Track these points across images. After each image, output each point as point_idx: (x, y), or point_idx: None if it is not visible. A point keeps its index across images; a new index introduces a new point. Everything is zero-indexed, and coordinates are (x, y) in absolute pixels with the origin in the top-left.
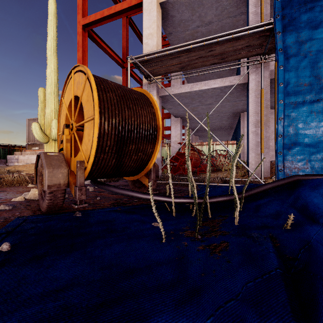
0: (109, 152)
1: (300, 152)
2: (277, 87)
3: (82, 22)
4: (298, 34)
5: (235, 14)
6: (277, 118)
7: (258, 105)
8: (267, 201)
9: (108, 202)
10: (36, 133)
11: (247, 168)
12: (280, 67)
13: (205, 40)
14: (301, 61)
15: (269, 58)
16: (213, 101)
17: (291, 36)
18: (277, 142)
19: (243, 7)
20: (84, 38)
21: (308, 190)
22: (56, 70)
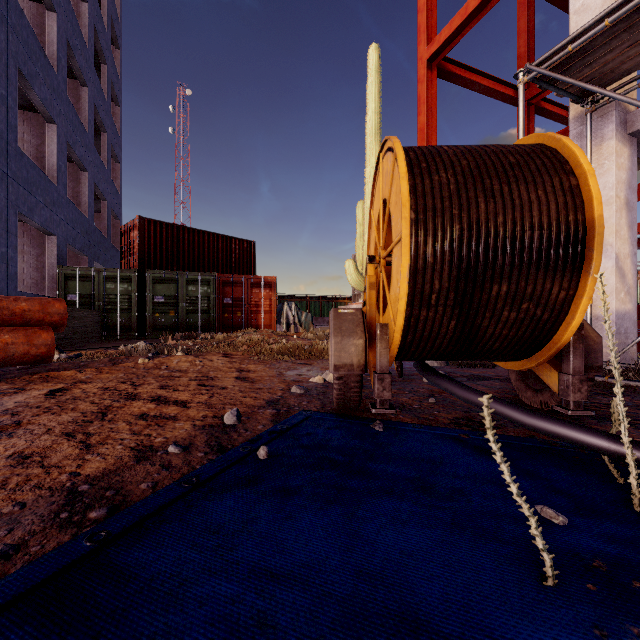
0: (440, 304)
1: None
2: None
3: (426, 56)
4: None
5: None
6: None
7: None
8: None
9: (448, 413)
10: (350, 276)
11: None
12: None
13: None
14: None
15: None
16: None
17: None
18: None
19: None
20: (429, 83)
21: None
22: None
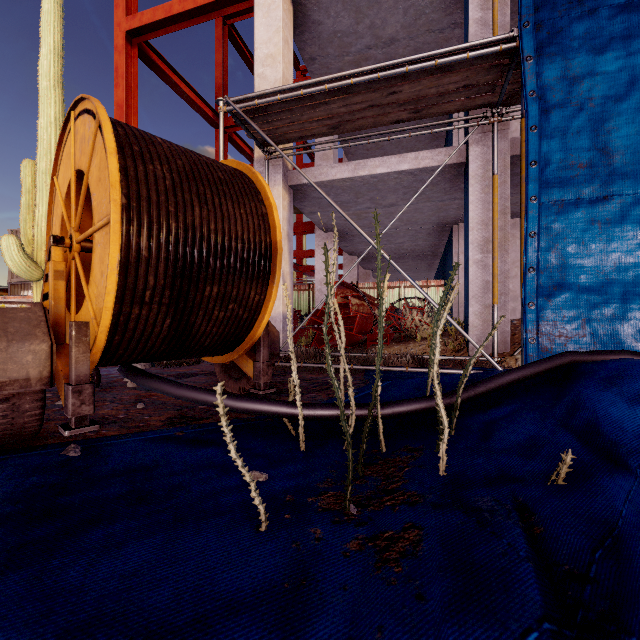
0: (155, 301)
1: (570, 302)
2: (525, 169)
3: (125, 26)
4: (566, 62)
5: (443, 26)
6: (525, 233)
7: (487, 208)
8: (509, 411)
9: (161, 415)
10: (10, 259)
11: (466, 335)
12: (531, 129)
13: (381, 68)
14: (572, 117)
15: (508, 113)
16: (399, 199)
17: (553, 66)
18: (526, 282)
19: (457, 13)
20: (129, 59)
21: (597, 388)
22: (61, 122)
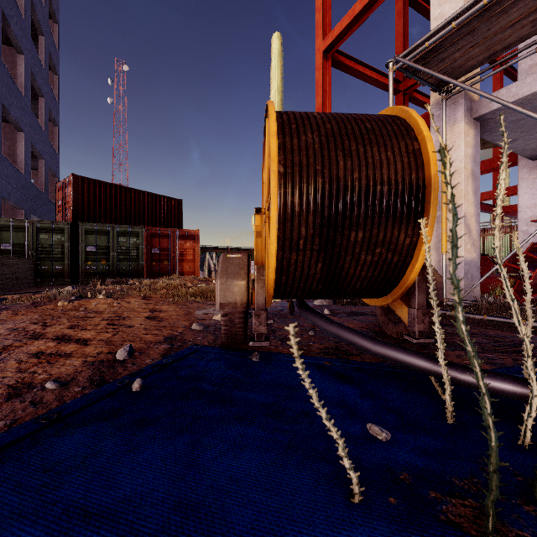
0: (307, 248)
1: None
2: None
3: (322, 48)
4: None
5: None
6: None
7: None
8: None
9: (322, 343)
10: None
11: None
12: None
13: None
14: None
15: None
16: None
17: None
18: None
19: None
20: (325, 71)
21: None
22: None
